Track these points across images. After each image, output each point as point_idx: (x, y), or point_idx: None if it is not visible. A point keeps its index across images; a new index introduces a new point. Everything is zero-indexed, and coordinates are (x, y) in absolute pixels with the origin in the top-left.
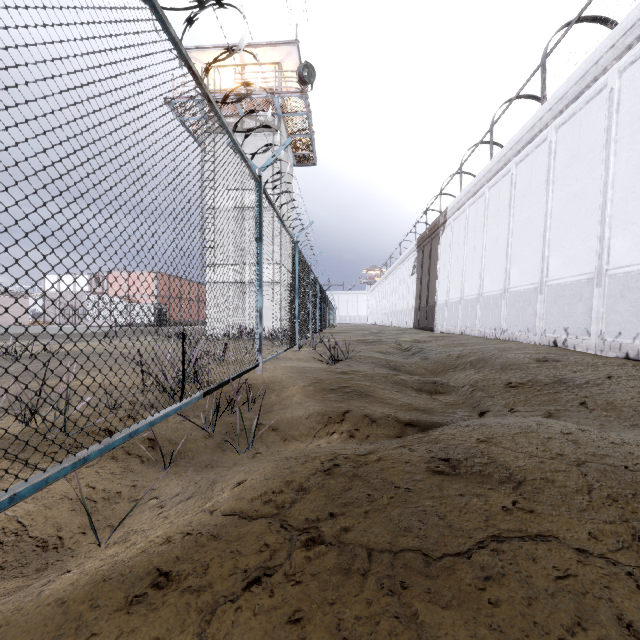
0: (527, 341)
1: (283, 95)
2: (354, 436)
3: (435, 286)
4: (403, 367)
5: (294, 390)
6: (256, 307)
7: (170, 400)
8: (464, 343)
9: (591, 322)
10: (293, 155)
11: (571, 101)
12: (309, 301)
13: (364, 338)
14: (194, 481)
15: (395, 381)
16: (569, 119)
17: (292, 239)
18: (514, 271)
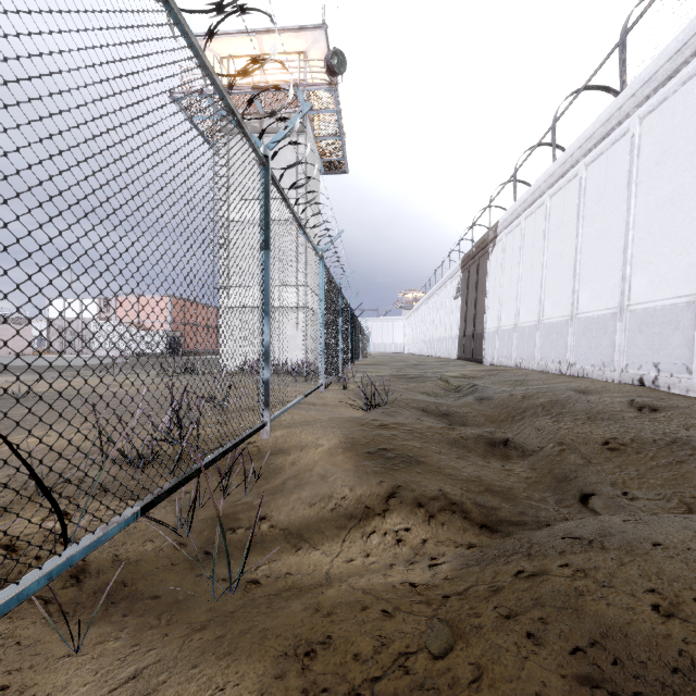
0: (602, 378)
1: (308, 88)
2: (404, 540)
3: (483, 311)
4: (457, 414)
5: (316, 456)
6: (261, 342)
7: (138, 475)
8: (523, 379)
9: (693, 357)
10: (321, 161)
11: (662, 83)
12: (339, 329)
13: (403, 371)
14: (110, 689)
15: (453, 440)
16: (658, 106)
17: (316, 252)
18: (584, 293)
